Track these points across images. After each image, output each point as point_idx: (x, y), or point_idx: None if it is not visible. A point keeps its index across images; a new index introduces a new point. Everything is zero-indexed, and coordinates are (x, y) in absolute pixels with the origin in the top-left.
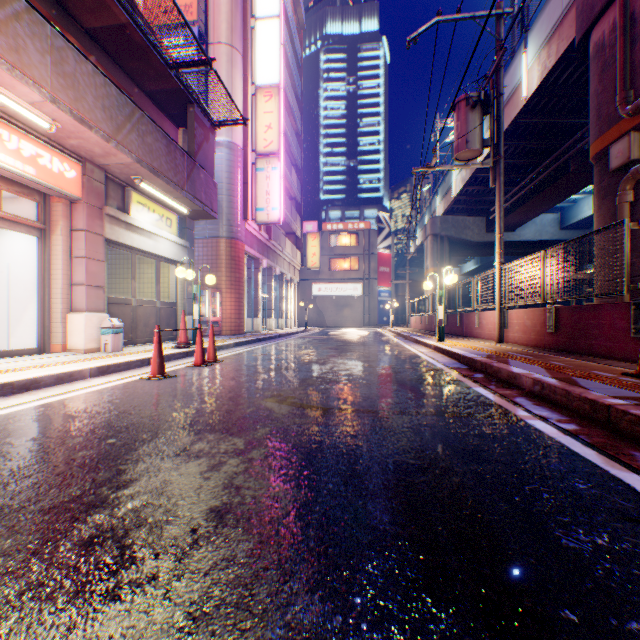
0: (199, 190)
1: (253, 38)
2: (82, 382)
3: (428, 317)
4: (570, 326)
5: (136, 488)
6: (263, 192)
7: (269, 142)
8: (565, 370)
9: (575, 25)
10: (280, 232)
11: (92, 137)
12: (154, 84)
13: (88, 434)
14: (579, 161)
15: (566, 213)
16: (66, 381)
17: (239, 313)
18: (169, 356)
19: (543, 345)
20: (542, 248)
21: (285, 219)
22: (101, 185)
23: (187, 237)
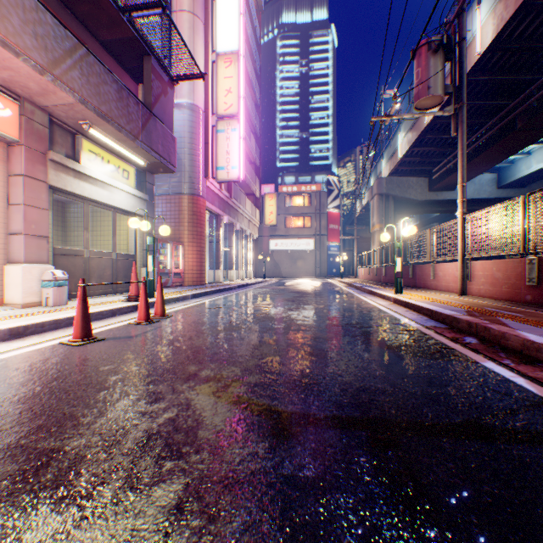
0: (155, 142)
1: (214, 10)
2: None
3: (377, 269)
4: None
5: None
6: (223, 152)
7: (229, 105)
8: None
9: None
10: (240, 191)
11: (21, 67)
12: (108, 32)
13: None
14: (527, 118)
15: (503, 173)
16: None
17: (200, 265)
18: (113, 311)
19: (520, 299)
20: (480, 206)
21: (245, 180)
22: (44, 128)
23: (146, 190)
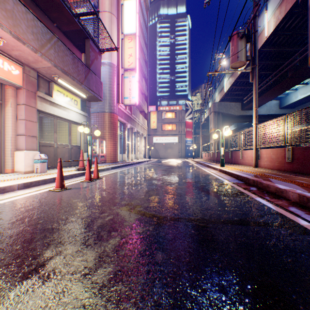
0: (92, 85)
1: (122, 10)
2: (11, 193)
3: (212, 153)
4: (302, 158)
5: None
6: (127, 89)
7: (130, 63)
8: None
9: None
10: (136, 110)
11: (25, 49)
12: (67, 27)
13: None
14: (293, 71)
15: (282, 100)
16: (0, 193)
17: (115, 151)
18: (72, 175)
19: (283, 169)
20: (270, 118)
21: (139, 104)
22: (35, 79)
23: (86, 111)
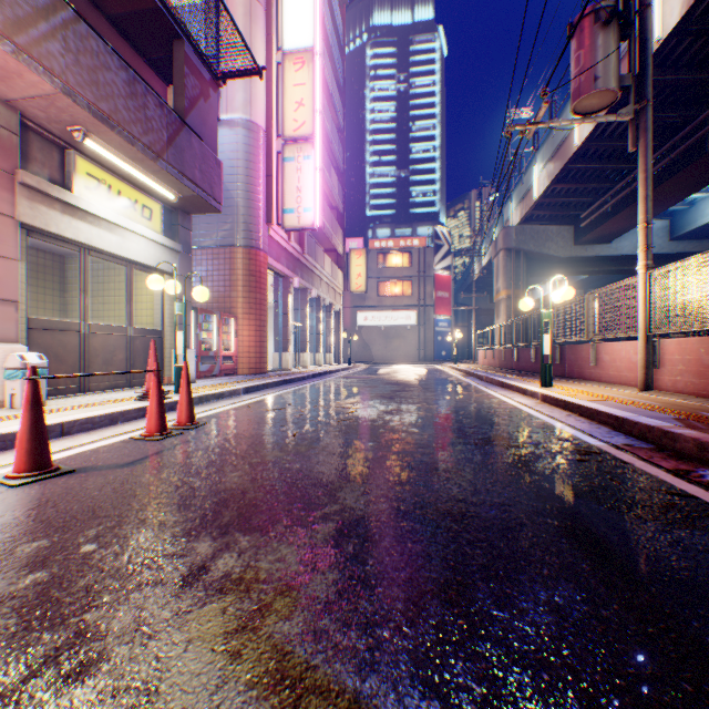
0: (190, 165)
1: None
2: None
3: (505, 351)
4: None
5: None
6: (292, 188)
7: (300, 123)
8: None
9: None
10: (317, 245)
11: None
12: (118, 0)
13: None
14: None
15: (679, 219)
16: None
17: (260, 346)
18: (112, 416)
19: None
20: None
21: (323, 230)
22: (10, 134)
23: (179, 237)
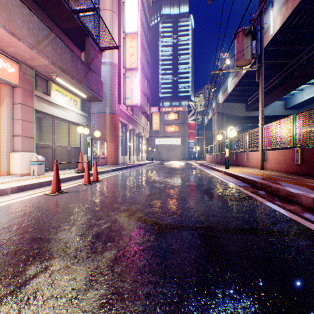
0: (92, 84)
1: (124, 8)
2: (3, 197)
3: (216, 155)
4: (312, 160)
5: None
6: (129, 89)
7: (132, 62)
8: None
9: None
10: (138, 111)
11: (21, 46)
12: (66, 24)
13: None
14: (300, 70)
15: (288, 101)
16: None
17: (116, 153)
18: (70, 178)
19: (292, 171)
20: (275, 119)
21: (141, 105)
22: (31, 78)
23: (86, 111)
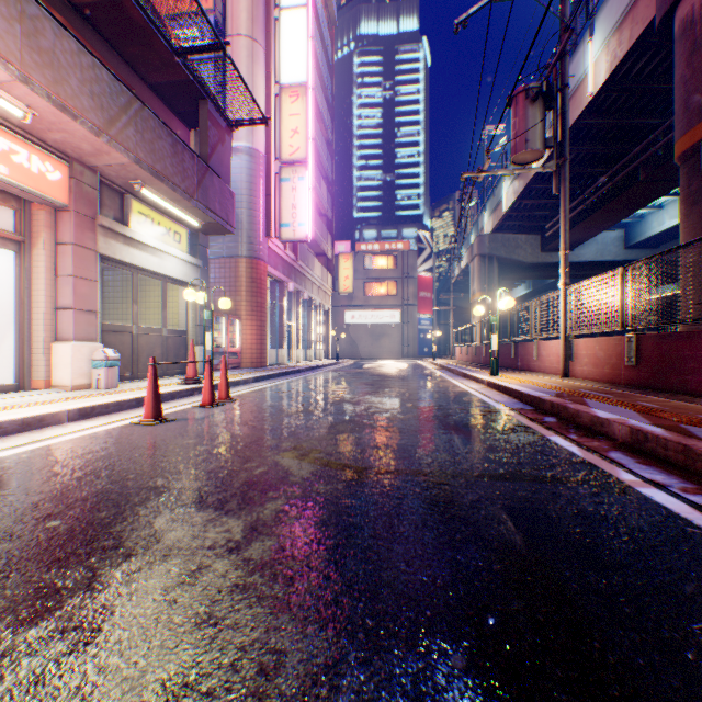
0: (212, 199)
1: (277, 31)
2: (56, 428)
3: (476, 348)
4: (657, 358)
5: (50, 626)
6: (289, 205)
7: (295, 149)
8: (665, 414)
9: (656, 1)
10: (308, 252)
11: (77, 129)
12: (159, 75)
13: (25, 511)
14: (651, 168)
15: (631, 230)
16: (34, 427)
17: (261, 343)
18: (173, 394)
19: (620, 381)
20: (604, 270)
21: (314, 237)
22: (93, 190)
23: (199, 255)
